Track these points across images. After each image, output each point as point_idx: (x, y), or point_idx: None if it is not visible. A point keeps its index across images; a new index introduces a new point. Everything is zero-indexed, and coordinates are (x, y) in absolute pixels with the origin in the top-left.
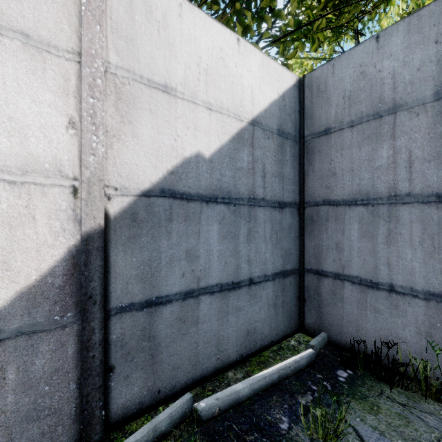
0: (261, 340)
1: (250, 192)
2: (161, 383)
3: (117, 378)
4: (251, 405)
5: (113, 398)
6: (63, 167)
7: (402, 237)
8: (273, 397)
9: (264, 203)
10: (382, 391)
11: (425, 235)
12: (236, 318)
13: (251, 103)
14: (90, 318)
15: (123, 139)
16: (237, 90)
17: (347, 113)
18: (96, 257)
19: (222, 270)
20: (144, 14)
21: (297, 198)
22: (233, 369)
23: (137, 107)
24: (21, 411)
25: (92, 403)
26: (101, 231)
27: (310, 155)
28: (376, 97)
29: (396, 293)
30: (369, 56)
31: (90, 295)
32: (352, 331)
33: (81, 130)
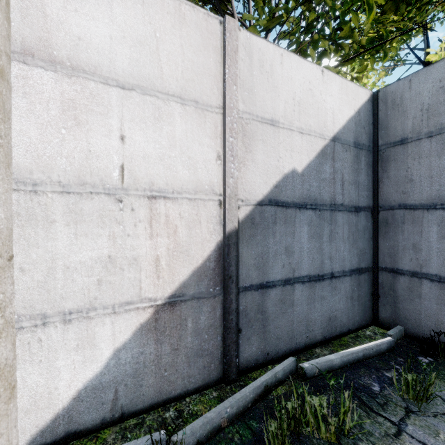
0: (340, 327)
1: (331, 199)
2: (269, 348)
3: (243, 338)
4: (343, 372)
5: (241, 352)
6: (214, 187)
7: None
8: (361, 369)
9: (342, 208)
10: None
11: None
12: (321, 305)
13: (332, 123)
14: (230, 292)
15: (246, 164)
16: (321, 114)
17: (425, 125)
18: (233, 249)
19: (310, 264)
20: (259, 68)
21: (370, 203)
22: (319, 347)
23: (255, 139)
24: (194, 349)
25: (231, 352)
26: (236, 231)
27: (384, 163)
28: None
29: None
30: None
31: (230, 276)
32: (431, 325)
33: (225, 161)
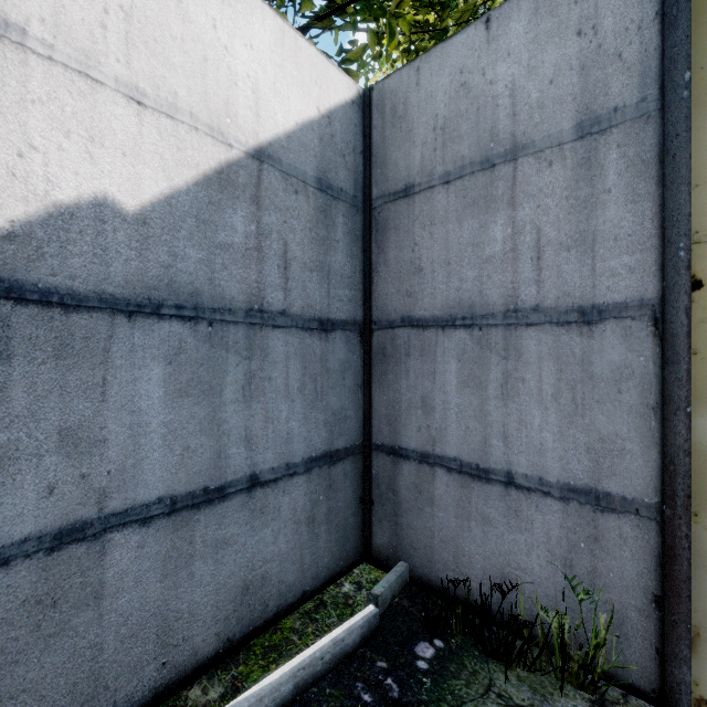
0: (279, 596)
1: (251, 297)
2: None
3: None
4: None
5: None
6: None
7: (527, 387)
8: None
9: (285, 320)
10: (492, 681)
11: (561, 382)
12: (215, 565)
13: (253, 114)
14: None
15: None
16: (217, 79)
17: (439, 158)
18: None
19: (176, 466)
20: None
21: (359, 313)
22: (206, 676)
23: None
24: None
25: None
26: None
27: (381, 233)
28: (485, 129)
29: (517, 489)
30: (474, 54)
31: None
32: (448, 559)
33: None
